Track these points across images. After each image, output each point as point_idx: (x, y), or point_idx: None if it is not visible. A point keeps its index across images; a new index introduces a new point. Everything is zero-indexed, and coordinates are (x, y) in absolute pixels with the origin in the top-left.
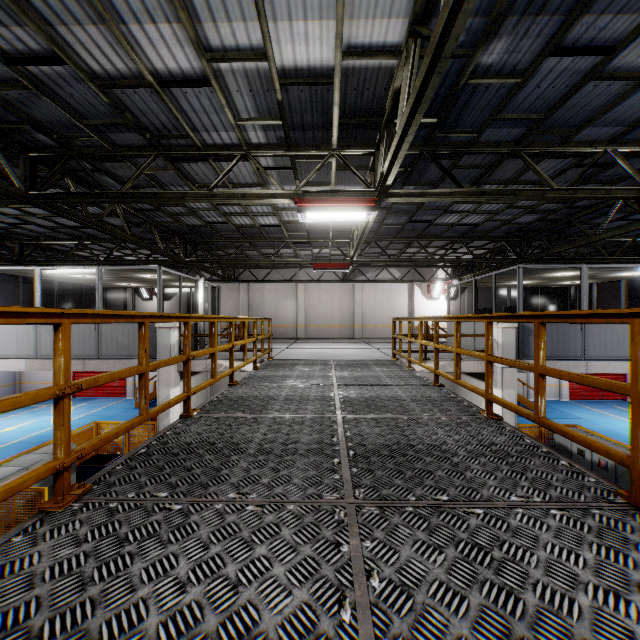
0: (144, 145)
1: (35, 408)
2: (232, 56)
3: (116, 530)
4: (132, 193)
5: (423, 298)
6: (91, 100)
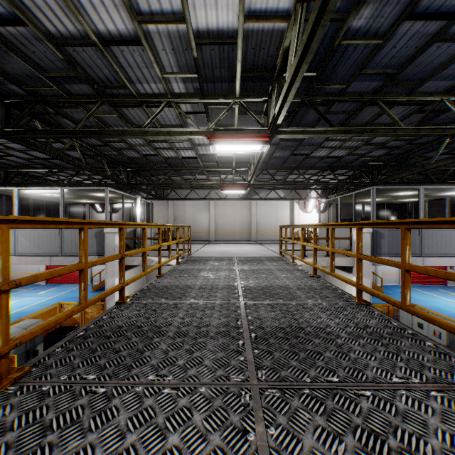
0: (93, 94)
1: (18, 291)
2: (158, 19)
3: (42, 416)
4: (84, 130)
5: (300, 211)
6: (50, 57)
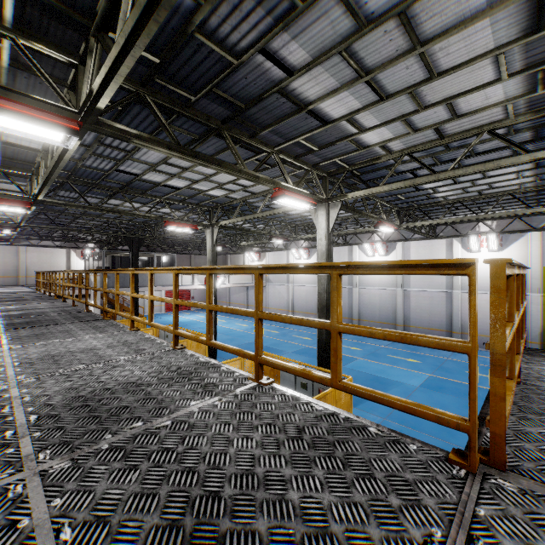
0: None
1: None
2: None
3: None
4: None
5: (78, 259)
6: None
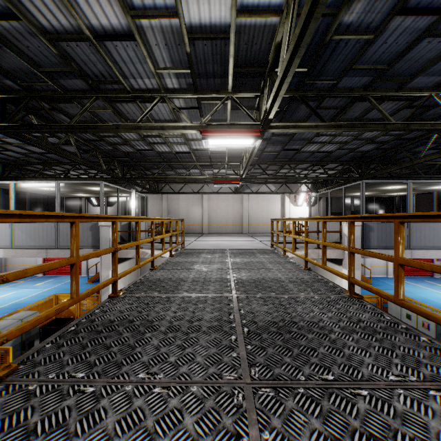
0: (87, 89)
1: (15, 283)
2: (151, 14)
3: (27, 418)
4: (78, 125)
5: (291, 205)
6: (44, 52)
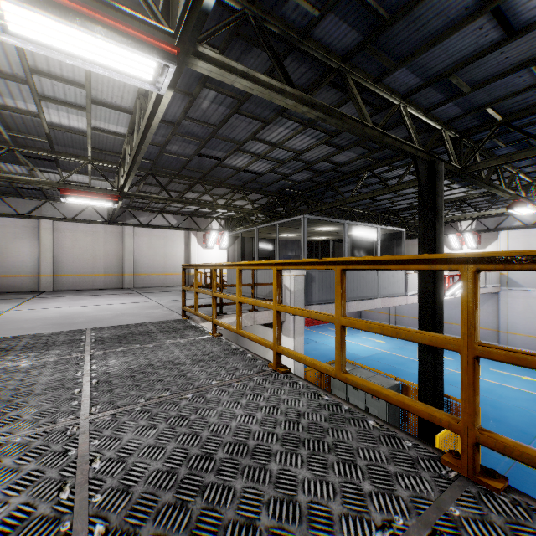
0: None
1: None
2: None
3: None
4: None
5: (199, 246)
6: None
